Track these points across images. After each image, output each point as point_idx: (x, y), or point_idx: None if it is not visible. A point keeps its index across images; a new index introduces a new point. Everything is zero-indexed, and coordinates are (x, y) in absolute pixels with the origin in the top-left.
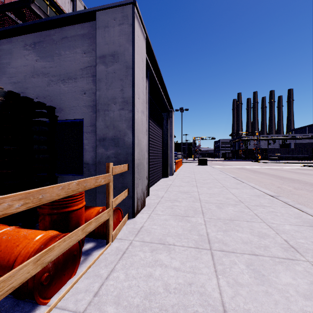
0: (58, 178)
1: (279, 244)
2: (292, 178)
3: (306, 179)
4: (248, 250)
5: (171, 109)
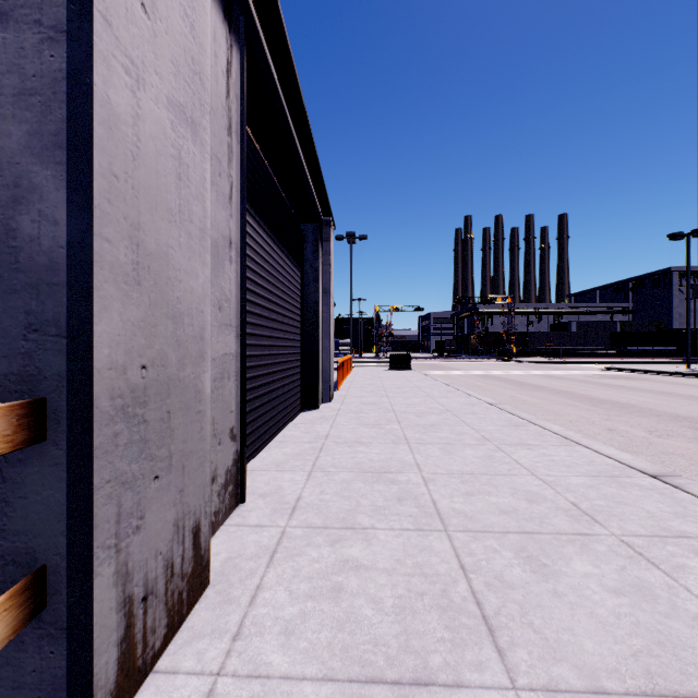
0: None
1: None
2: (614, 400)
3: (646, 402)
4: None
5: (327, 217)
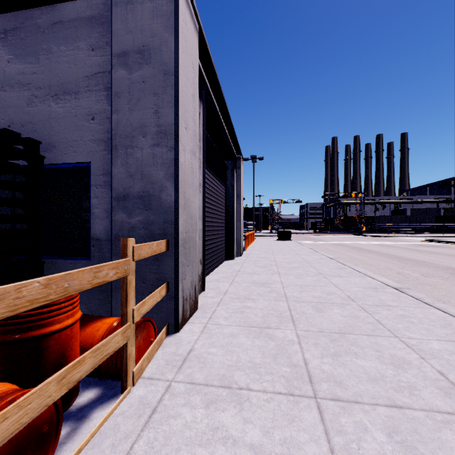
0: (47, 264)
1: (433, 380)
2: (415, 259)
3: (435, 260)
4: (382, 395)
5: (239, 155)
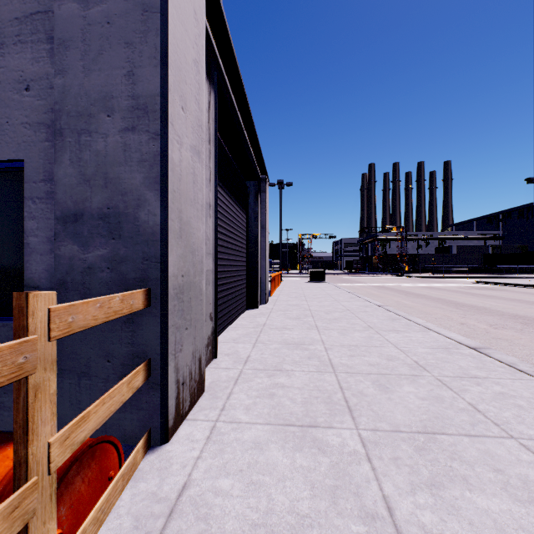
0: None
1: None
2: (474, 304)
3: (497, 306)
4: None
5: (264, 175)
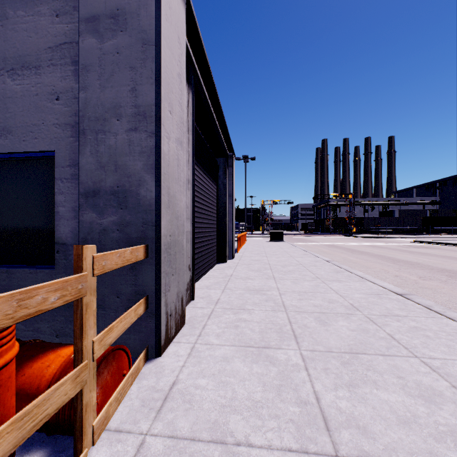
0: (2, 274)
1: None
2: (409, 260)
3: (429, 261)
4: (422, 449)
5: (231, 153)
